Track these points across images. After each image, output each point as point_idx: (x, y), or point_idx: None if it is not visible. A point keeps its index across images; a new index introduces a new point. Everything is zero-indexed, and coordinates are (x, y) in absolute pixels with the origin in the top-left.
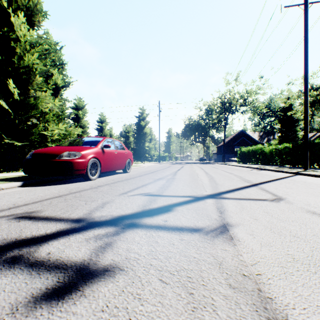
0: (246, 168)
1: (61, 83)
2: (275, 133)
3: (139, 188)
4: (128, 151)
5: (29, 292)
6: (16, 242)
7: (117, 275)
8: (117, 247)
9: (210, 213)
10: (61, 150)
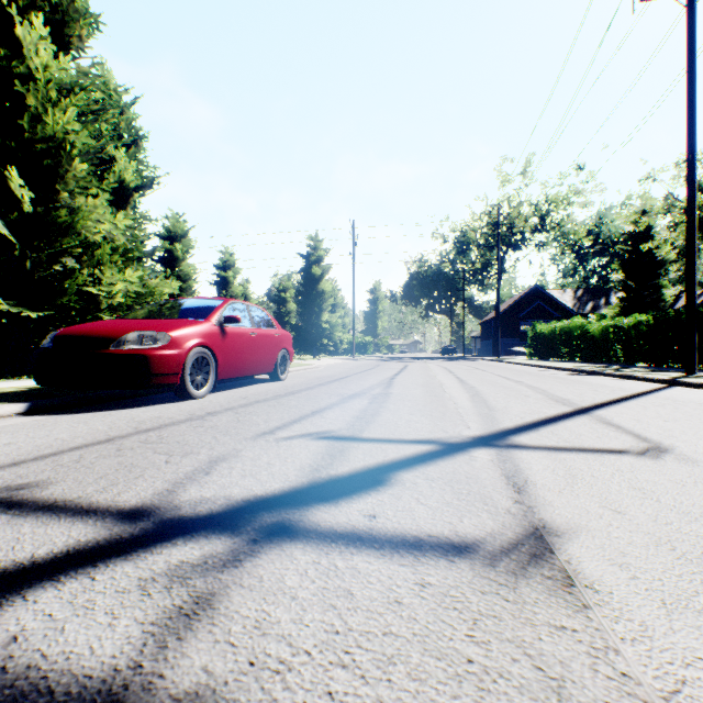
0: (551, 371)
1: (133, 180)
2: (610, 293)
3: (306, 420)
4: (281, 332)
5: None
6: None
7: None
8: (227, 613)
9: (491, 491)
10: (123, 327)
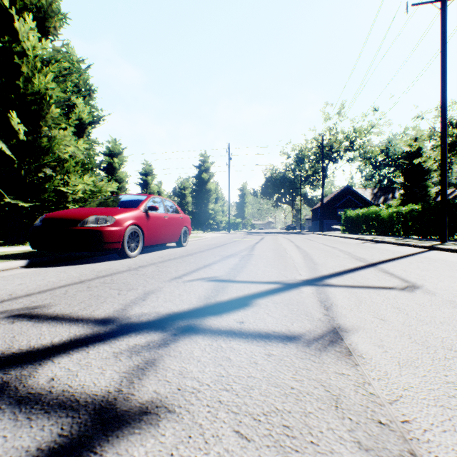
0: (355, 240)
1: (87, 118)
2: (395, 190)
3: (200, 270)
4: (184, 216)
5: (6, 456)
6: (2, 358)
7: (162, 423)
8: (164, 368)
9: (310, 309)
10: (86, 213)
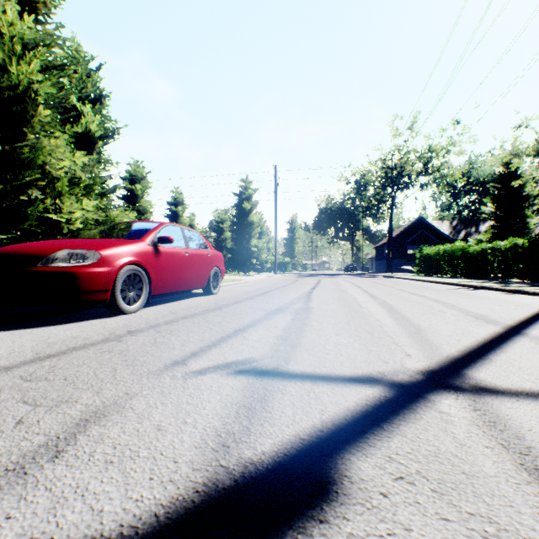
0: (442, 285)
1: (97, 131)
2: (479, 223)
3: (226, 342)
4: (214, 252)
5: None
6: None
7: None
8: None
9: (538, 528)
10: (55, 246)
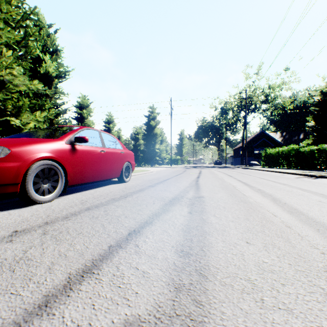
0: (288, 175)
1: (54, 72)
2: (300, 134)
3: (110, 260)
4: (126, 151)
5: None
6: None
7: None
8: None
9: None
10: None
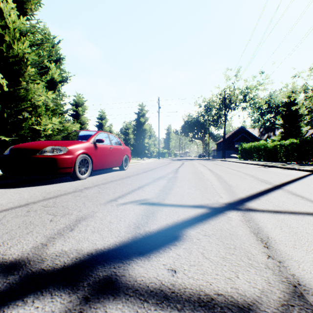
0: (251, 165)
1: (58, 78)
2: (275, 130)
3: (134, 192)
4: (125, 147)
5: None
6: None
7: None
8: None
9: (249, 246)
10: (44, 144)
